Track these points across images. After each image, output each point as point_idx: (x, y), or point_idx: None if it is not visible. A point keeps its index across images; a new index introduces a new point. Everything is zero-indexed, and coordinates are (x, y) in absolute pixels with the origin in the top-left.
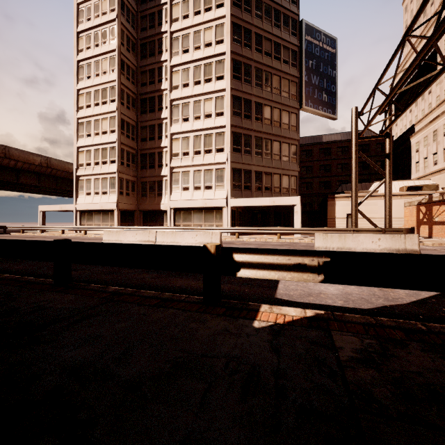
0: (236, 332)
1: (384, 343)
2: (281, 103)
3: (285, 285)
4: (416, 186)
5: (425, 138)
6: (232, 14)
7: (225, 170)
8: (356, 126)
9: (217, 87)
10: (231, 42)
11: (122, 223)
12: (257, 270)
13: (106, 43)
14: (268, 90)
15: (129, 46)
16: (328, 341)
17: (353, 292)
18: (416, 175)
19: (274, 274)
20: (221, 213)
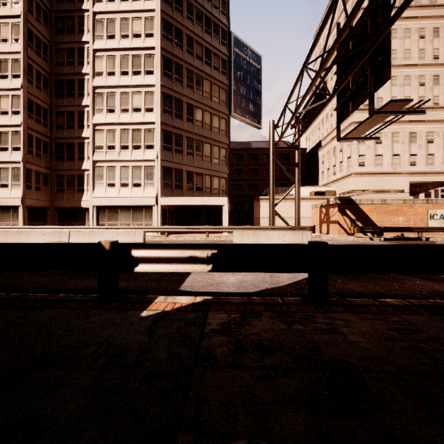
0: (120, 323)
1: (245, 315)
2: (211, 107)
3: (193, 278)
4: (321, 192)
5: (328, 152)
6: (162, 10)
7: (155, 168)
8: (273, 137)
9: (146, 81)
10: (162, 38)
11: (29, 222)
12: (155, 264)
13: (7, 5)
14: (199, 93)
15: (40, 15)
16: (202, 320)
17: (248, 280)
18: (322, 182)
19: (170, 267)
20: (151, 211)
